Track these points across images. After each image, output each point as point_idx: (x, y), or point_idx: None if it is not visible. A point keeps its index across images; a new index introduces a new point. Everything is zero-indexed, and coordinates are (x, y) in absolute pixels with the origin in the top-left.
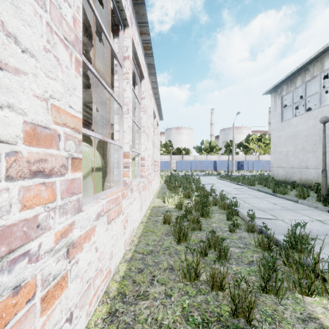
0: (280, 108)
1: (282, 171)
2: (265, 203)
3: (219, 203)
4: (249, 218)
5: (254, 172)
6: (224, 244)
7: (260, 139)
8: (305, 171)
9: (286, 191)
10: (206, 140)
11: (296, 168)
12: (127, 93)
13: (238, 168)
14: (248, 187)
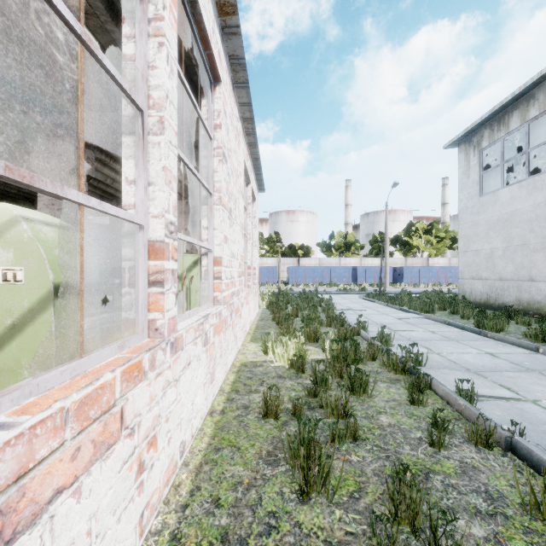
0: (477, 172)
1: (481, 286)
2: (472, 353)
3: (382, 356)
4: (464, 400)
5: (421, 286)
6: (431, 500)
7: (430, 230)
8: (527, 287)
9: (502, 325)
10: (339, 231)
11: (510, 281)
12: (159, 74)
13: (393, 279)
14: (424, 317)
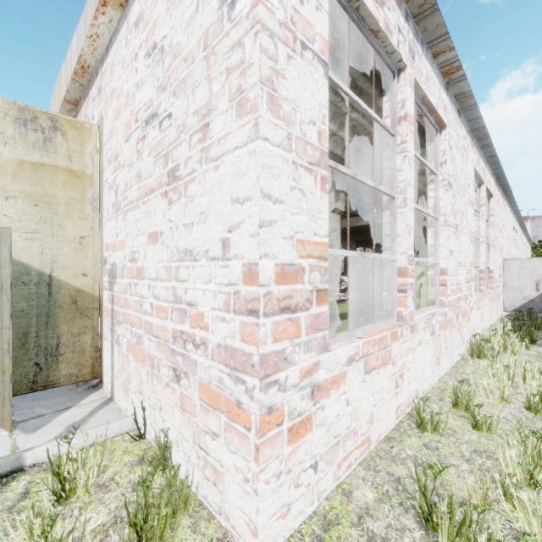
0: None
1: None
2: None
3: None
4: None
5: None
6: None
7: None
8: None
9: None
10: None
11: None
12: None
13: None
14: None
